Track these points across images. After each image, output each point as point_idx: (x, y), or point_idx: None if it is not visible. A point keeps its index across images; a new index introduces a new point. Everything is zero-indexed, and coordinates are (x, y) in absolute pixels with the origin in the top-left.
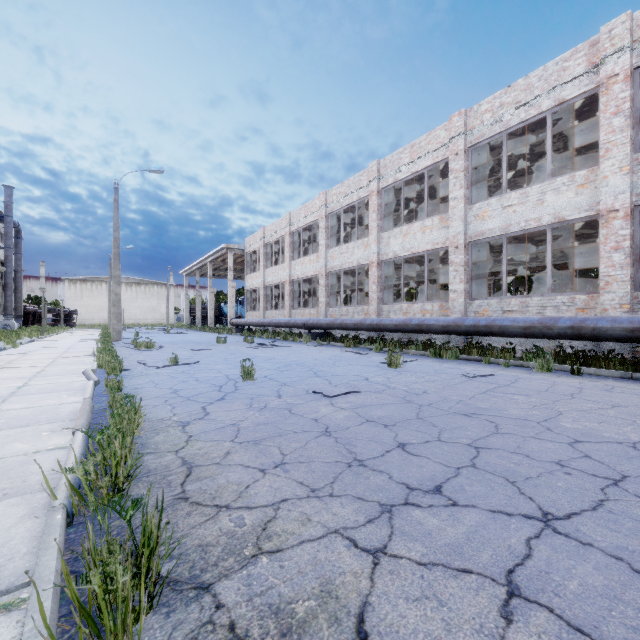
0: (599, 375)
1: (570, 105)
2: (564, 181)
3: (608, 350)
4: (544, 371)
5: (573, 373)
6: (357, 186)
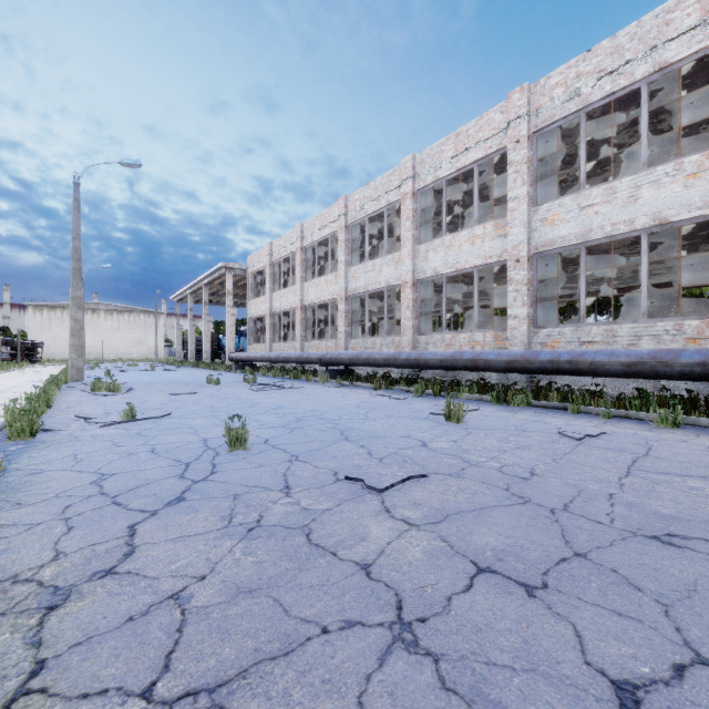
0: None
1: (669, 75)
2: (667, 170)
3: None
4: (668, 426)
5: None
6: (386, 188)
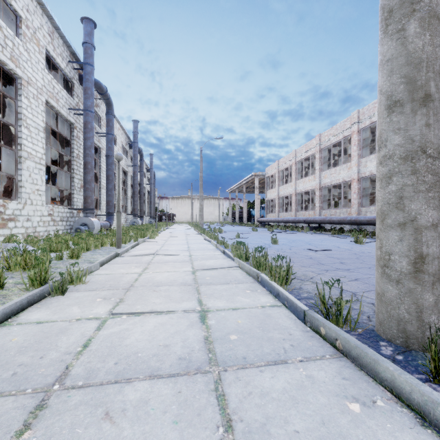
0: None
1: None
2: None
3: None
4: None
5: None
6: (342, 129)
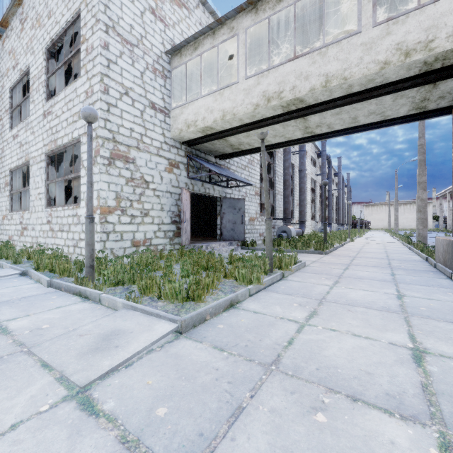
0: None
1: None
2: None
3: None
4: None
5: None
6: None
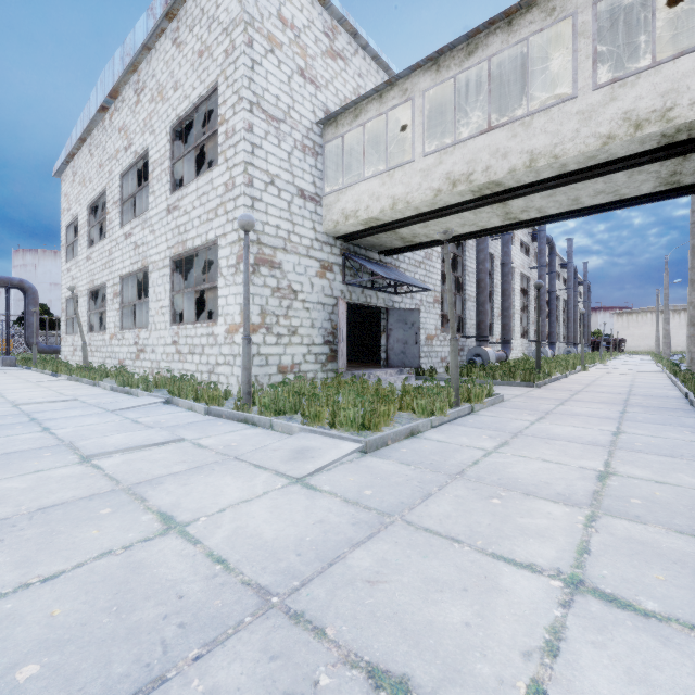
0: None
1: None
2: None
3: None
4: None
5: None
6: None
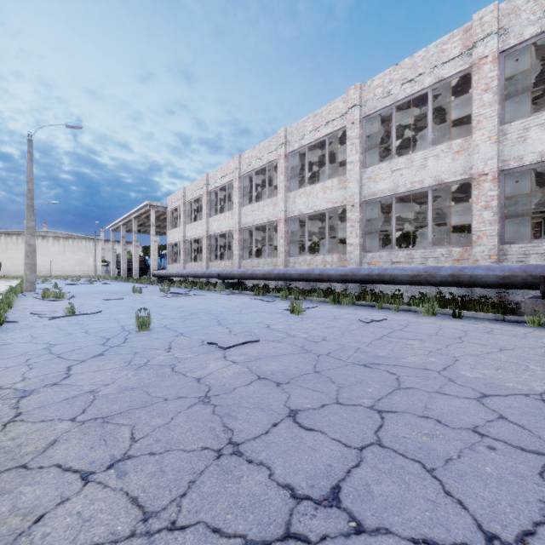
0: (476, 318)
1: (447, 84)
2: (443, 148)
3: (479, 295)
4: (430, 315)
5: (455, 316)
6: (267, 150)
